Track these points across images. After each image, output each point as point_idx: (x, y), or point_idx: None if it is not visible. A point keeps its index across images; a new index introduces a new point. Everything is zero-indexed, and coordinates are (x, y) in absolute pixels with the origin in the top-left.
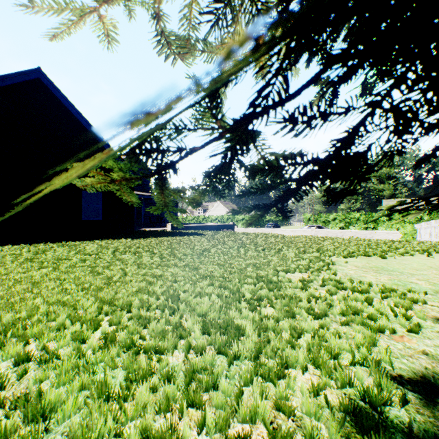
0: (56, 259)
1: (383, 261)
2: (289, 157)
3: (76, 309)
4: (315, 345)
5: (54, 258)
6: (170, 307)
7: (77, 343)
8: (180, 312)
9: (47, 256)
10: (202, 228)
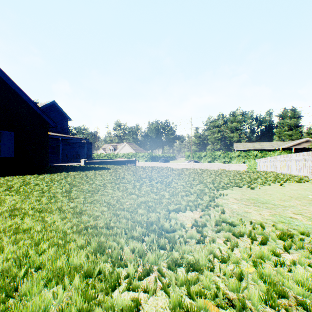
0: None
1: (253, 192)
2: None
3: None
4: None
5: None
6: None
7: None
8: None
9: None
10: (111, 162)
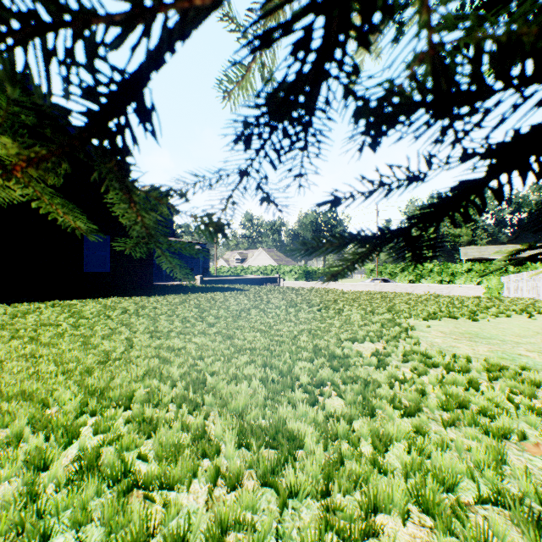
0: (38, 325)
1: (475, 325)
2: (525, 44)
3: (47, 405)
4: (415, 467)
5: (36, 324)
6: (190, 400)
7: (31, 473)
8: (204, 409)
9: (27, 321)
10: (240, 281)
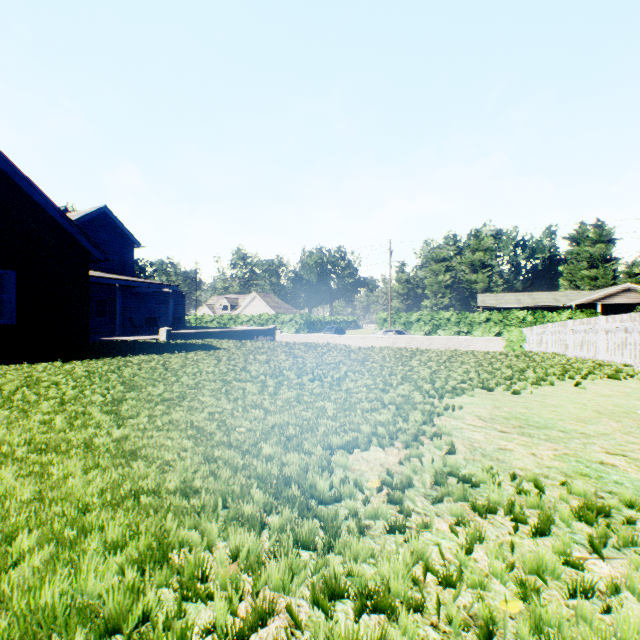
0: None
1: (518, 401)
2: None
3: None
4: None
5: None
6: None
7: None
8: None
9: None
10: (223, 335)
